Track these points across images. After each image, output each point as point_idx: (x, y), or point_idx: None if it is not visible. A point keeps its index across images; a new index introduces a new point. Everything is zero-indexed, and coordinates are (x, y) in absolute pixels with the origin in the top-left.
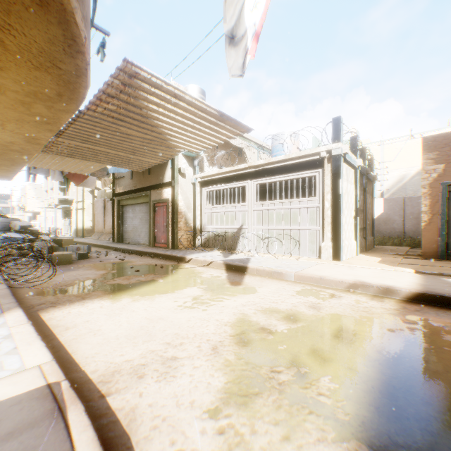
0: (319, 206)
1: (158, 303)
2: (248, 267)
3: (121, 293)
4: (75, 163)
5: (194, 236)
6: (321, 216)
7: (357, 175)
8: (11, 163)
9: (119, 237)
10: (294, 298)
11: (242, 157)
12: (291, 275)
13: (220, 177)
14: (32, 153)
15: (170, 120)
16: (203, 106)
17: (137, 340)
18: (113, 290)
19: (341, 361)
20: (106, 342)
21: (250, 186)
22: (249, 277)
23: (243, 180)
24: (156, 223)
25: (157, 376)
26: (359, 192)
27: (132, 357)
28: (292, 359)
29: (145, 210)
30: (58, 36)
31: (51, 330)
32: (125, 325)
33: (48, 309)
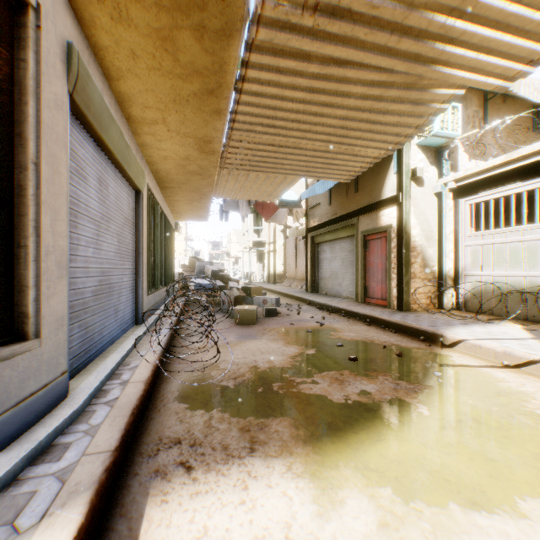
0: None
1: None
2: None
3: (335, 449)
4: (260, 183)
5: (438, 289)
6: None
7: None
8: (198, 195)
9: (313, 285)
10: None
11: None
12: None
13: (510, 170)
14: (211, 175)
15: None
16: None
17: None
18: (313, 425)
19: None
20: None
21: None
22: None
23: None
24: (367, 265)
25: None
26: None
27: None
28: None
29: (349, 247)
30: None
31: None
32: None
33: (174, 475)
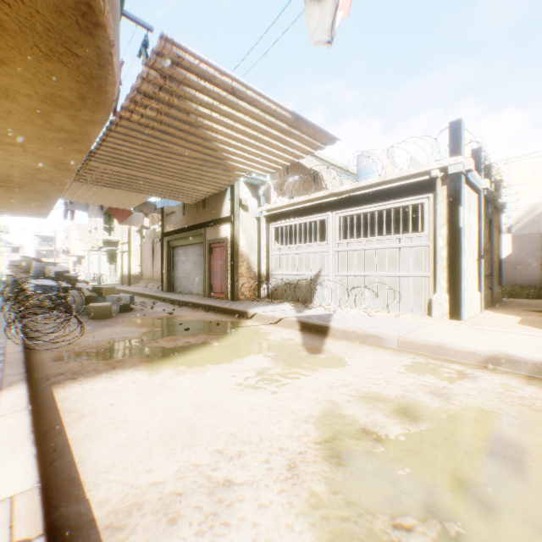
0: (428, 245)
1: (209, 378)
2: (331, 327)
3: (163, 361)
4: (115, 194)
5: (258, 284)
6: (431, 258)
7: (481, 202)
8: (42, 196)
9: (169, 284)
10: (404, 377)
11: (319, 184)
12: (393, 341)
13: (292, 210)
14: (63, 184)
15: (226, 129)
16: (271, 106)
17: (174, 443)
18: (152, 356)
19: (518, 510)
20: (131, 443)
21: (331, 219)
22: (333, 341)
23: (322, 212)
24: (211, 267)
25: (199, 522)
26: (483, 225)
27: (163, 476)
28: (426, 498)
29: (199, 252)
30: (65, 0)
31: (61, 417)
32: (160, 415)
33: (67, 382)
